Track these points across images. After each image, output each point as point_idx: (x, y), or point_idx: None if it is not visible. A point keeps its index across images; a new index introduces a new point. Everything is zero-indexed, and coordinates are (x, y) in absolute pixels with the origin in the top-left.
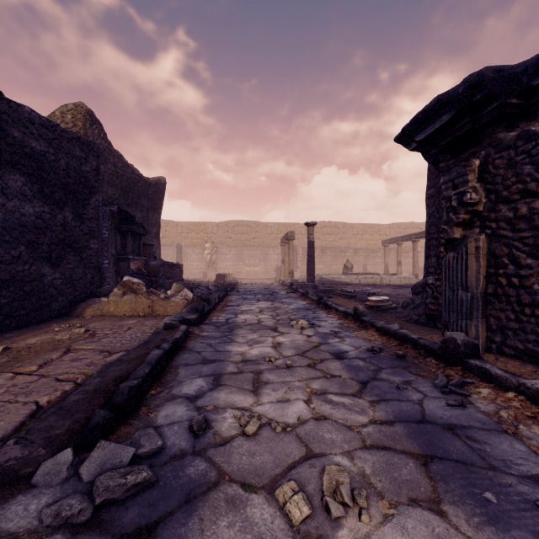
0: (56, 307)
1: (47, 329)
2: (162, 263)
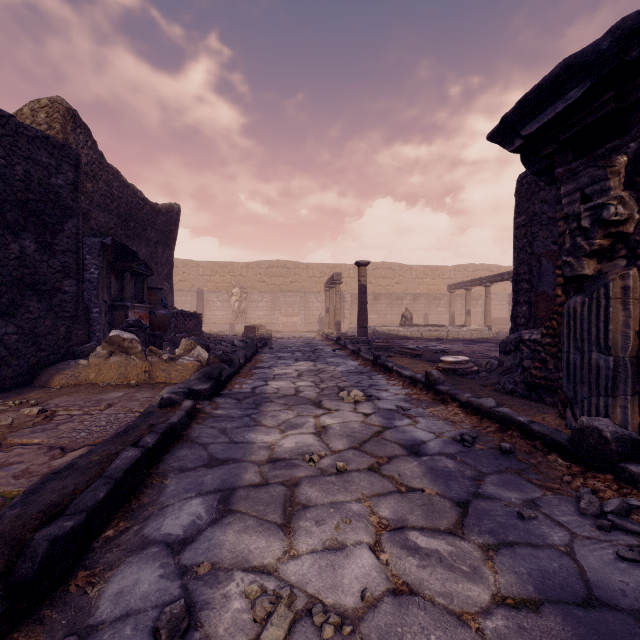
0: (9, 375)
1: None
2: (174, 312)
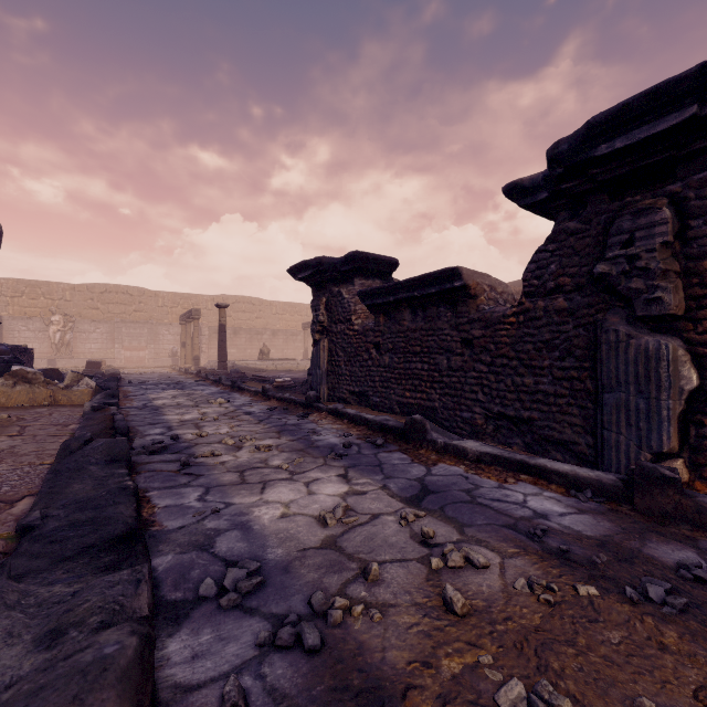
0: None
1: None
2: (13, 347)
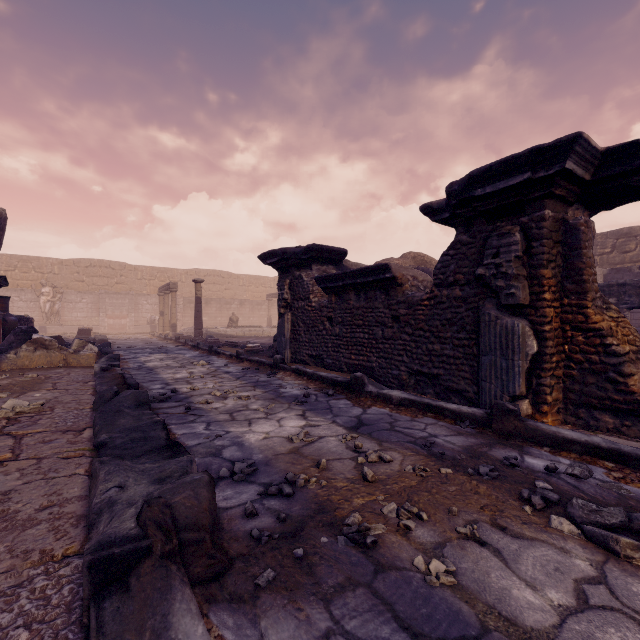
0: None
1: None
2: (20, 317)
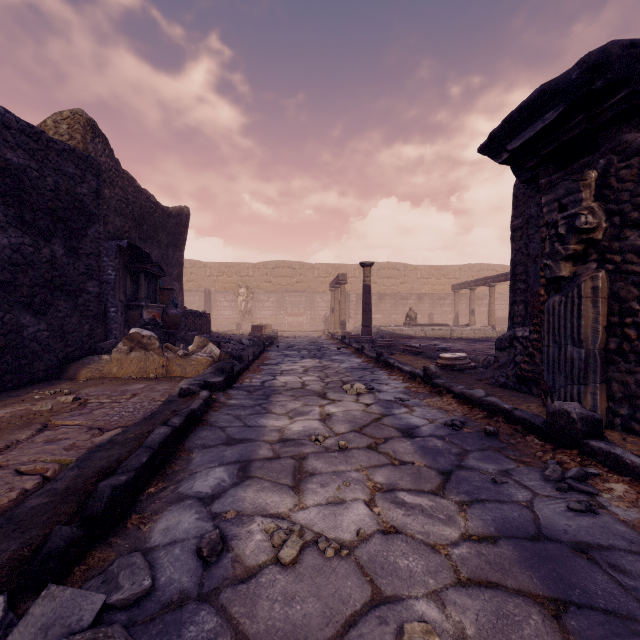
0: (41, 368)
1: (24, 397)
2: (185, 311)
